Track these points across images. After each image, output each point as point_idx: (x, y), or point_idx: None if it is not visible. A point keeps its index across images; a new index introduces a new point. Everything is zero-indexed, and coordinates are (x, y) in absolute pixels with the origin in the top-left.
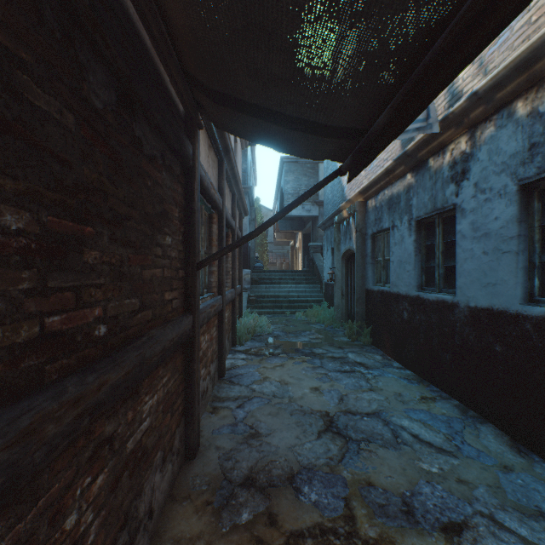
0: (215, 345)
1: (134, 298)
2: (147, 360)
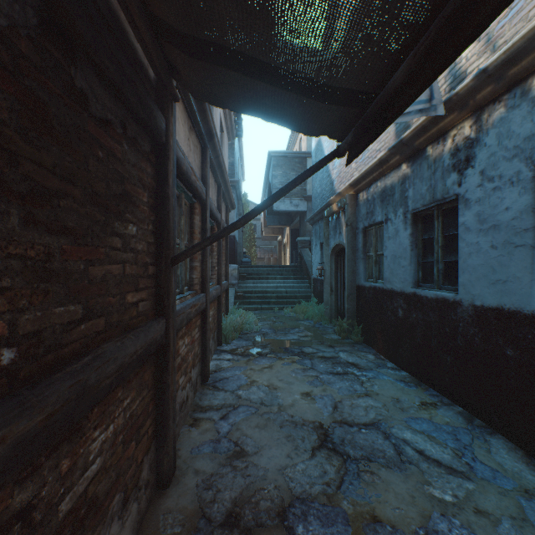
0: (198, 347)
1: (72, 304)
2: (91, 388)
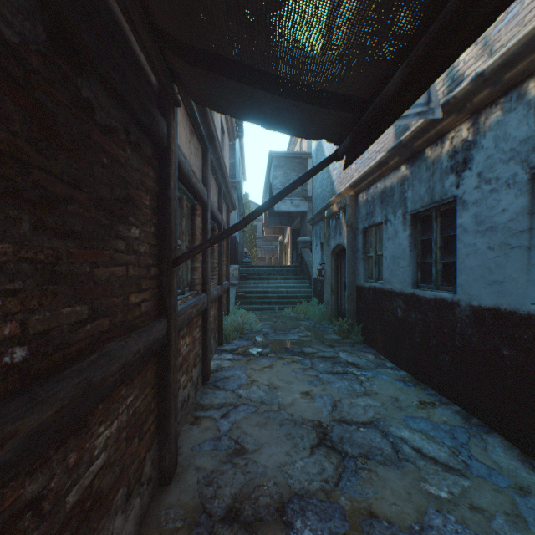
0: (199, 347)
1: (79, 305)
2: (97, 385)
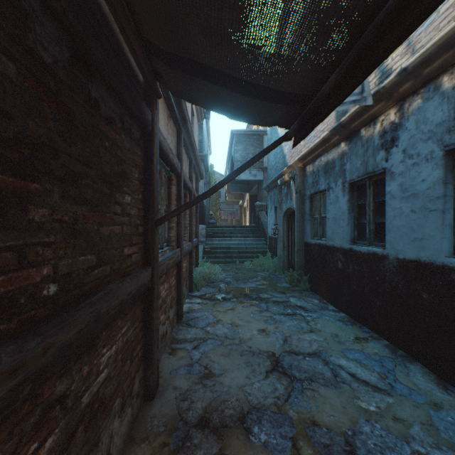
0: (174, 292)
1: (90, 255)
2: (103, 315)
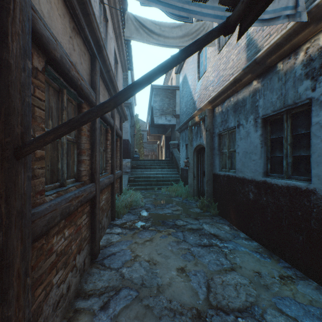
0: (86, 231)
1: None
2: None
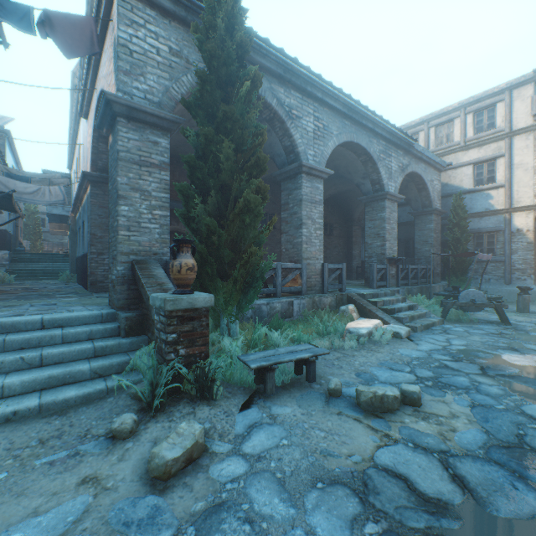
0: None
1: None
2: None
